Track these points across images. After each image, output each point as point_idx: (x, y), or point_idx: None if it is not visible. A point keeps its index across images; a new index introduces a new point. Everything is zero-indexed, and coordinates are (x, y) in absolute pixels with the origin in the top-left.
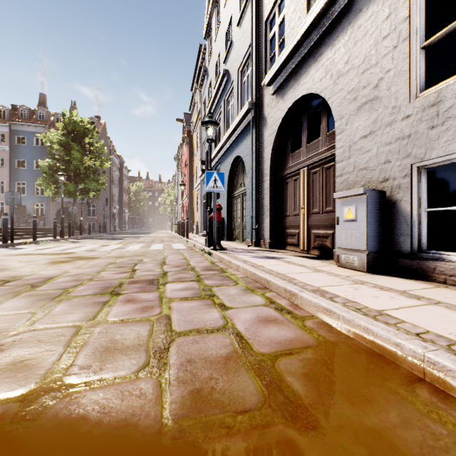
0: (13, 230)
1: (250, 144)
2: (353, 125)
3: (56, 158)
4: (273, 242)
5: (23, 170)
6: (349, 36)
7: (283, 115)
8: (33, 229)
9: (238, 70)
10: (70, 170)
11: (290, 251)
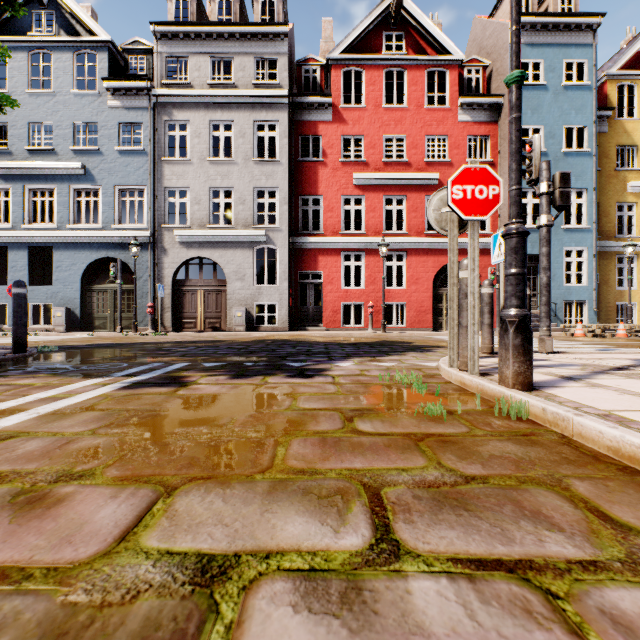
0: None
1: (144, 258)
2: (235, 284)
3: None
4: (173, 327)
5: None
6: (234, 252)
7: (189, 258)
8: None
9: (114, 185)
10: None
11: (188, 331)
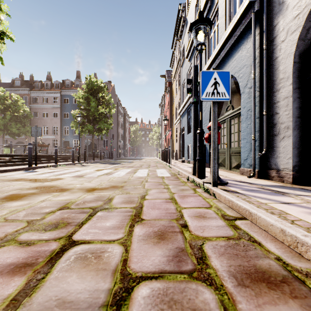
0: (36, 156)
1: (248, 51)
2: None
3: (82, 108)
4: (299, 174)
5: (67, 119)
6: None
7: None
8: (55, 155)
9: None
10: (90, 116)
11: None
